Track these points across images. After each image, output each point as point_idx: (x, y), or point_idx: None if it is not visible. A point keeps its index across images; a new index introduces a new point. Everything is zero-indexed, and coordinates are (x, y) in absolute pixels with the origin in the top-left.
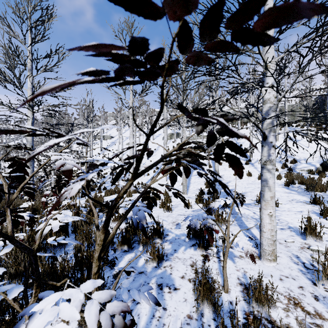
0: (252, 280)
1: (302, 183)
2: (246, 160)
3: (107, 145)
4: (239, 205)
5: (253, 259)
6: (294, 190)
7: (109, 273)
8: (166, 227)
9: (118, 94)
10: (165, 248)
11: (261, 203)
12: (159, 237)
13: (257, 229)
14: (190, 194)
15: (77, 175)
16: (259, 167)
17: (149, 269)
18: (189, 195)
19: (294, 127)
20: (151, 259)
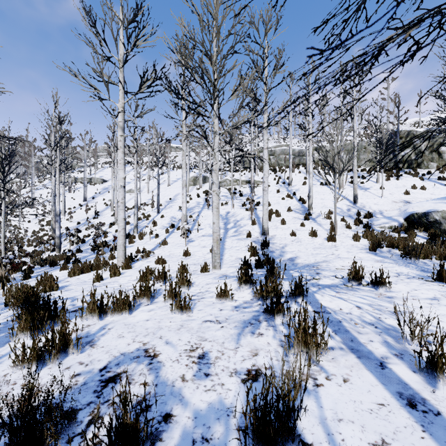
0: None
1: (392, 245)
2: (304, 214)
3: (96, 193)
4: (320, 290)
5: None
6: (387, 257)
7: None
8: (171, 373)
9: (95, 87)
10: None
11: None
12: None
13: (402, 364)
14: (227, 268)
15: (38, 238)
16: (324, 224)
17: None
18: (224, 270)
19: (359, 172)
20: None
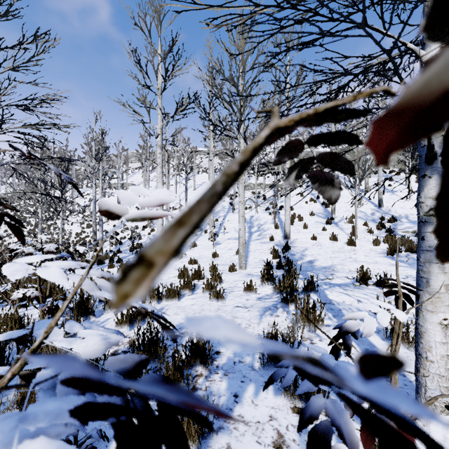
0: None
1: (411, 250)
2: (326, 218)
3: None
4: (331, 287)
5: None
6: (402, 261)
7: None
8: None
9: (139, 113)
10: (215, 391)
11: (421, 298)
12: (202, 361)
13: (377, 335)
14: (251, 269)
15: (81, 240)
16: (346, 228)
17: None
18: (249, 270)
19: (387, 173)
20: None
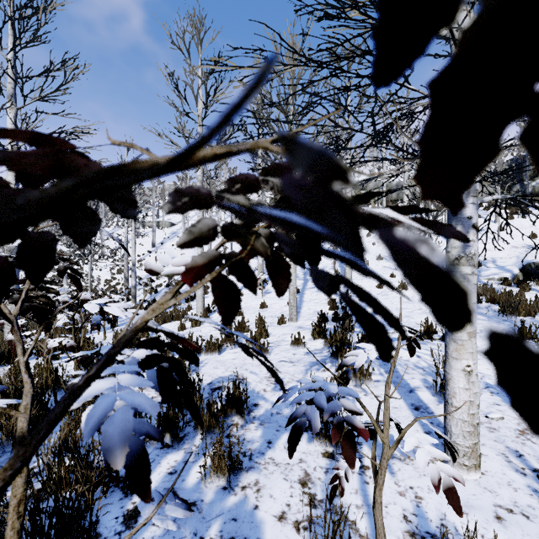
0: (436, 522)
1: (493, 300)
2: None
3: (165, 238)
4: None
5: (457, 501)
6: (481, 314)
7: (117, 508)
8: (256, 387)
9: (177, 144)
10: (250, 438)
11: (448, 346)
12: (238, 411)
13: (427, 391)
14: (303, 321)
15: (111, 287)
16: None
17: (209, 494)
18: (300, 323)
19: None
20: (216, 470)
